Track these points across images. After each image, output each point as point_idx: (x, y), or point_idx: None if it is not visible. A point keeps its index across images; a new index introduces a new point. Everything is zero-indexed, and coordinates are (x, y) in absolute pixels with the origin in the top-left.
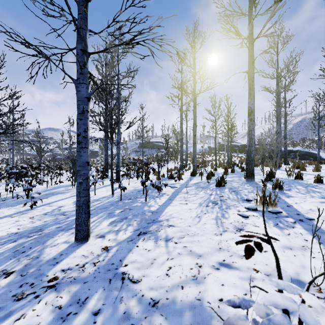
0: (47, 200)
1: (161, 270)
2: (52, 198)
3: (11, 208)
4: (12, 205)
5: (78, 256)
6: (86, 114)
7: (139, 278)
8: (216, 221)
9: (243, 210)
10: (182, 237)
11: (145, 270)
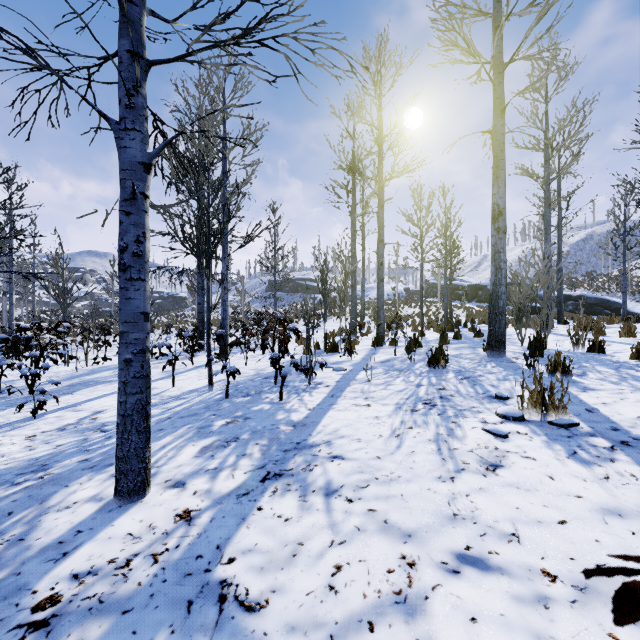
0: (72, 398)
1: (317, 576)
2: (82, 394)
3: None
4: None
5: (119, 537)
6: (140, 202)
7: (262, 597)
8: (438, 445)
9: (494, 421)
10: (364, 486)
11: (278, 575)
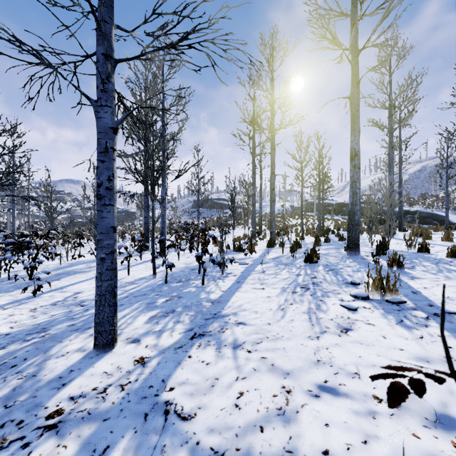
0: (59, 283)
1: (227, 398)
2: (66, 280)
3: (4, 296)
4: (7, 291)
5: (98, 374)
6: (110, 153)
7: (192, 411)
8: (309, 316)
9: (348, 300)
10: (259, 342)
11: (202, 398)
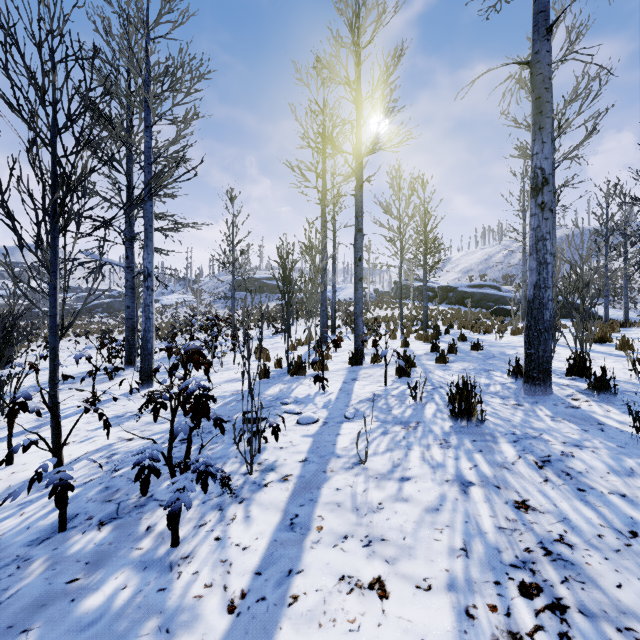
0: None
1: None
2: None
3: None
4: None
5: None
6: None
7: None
8: None
9: None
10: None
11: None
